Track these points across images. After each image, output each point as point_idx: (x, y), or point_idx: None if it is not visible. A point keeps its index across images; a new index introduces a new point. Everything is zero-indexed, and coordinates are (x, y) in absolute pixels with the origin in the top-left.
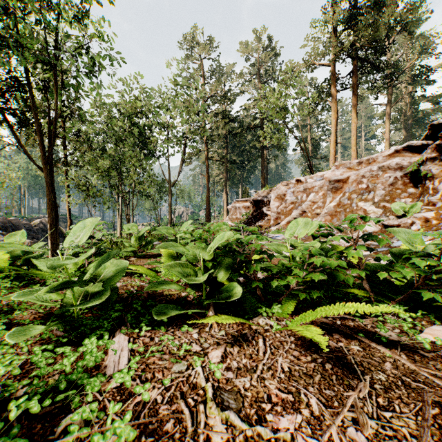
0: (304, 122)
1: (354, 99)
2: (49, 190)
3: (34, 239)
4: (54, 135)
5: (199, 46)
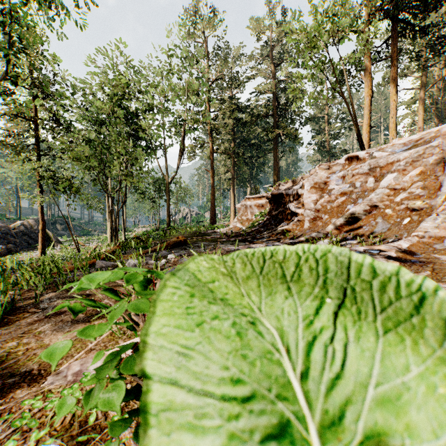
0: (320, 113)
1: (393, 72)
2: None
3: (9, 245)
4: None
5: (202, 22)
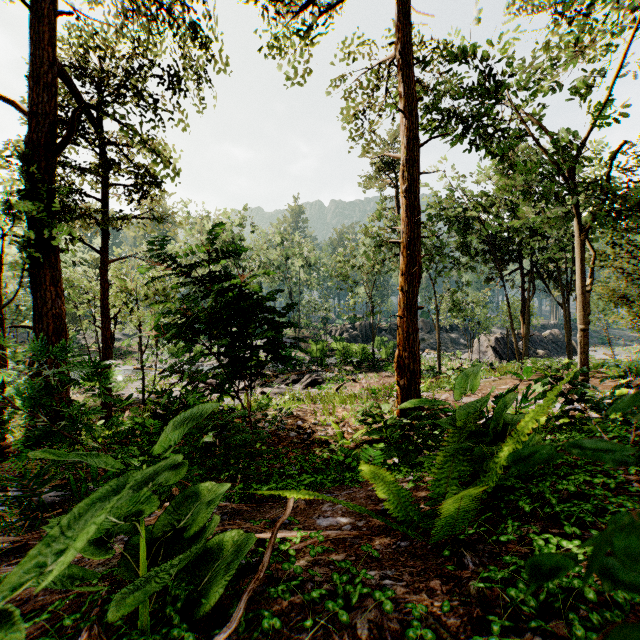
0: None
1: None
2: (566, 321)
3: (545, 350)
4: (570, 284)
5: None
